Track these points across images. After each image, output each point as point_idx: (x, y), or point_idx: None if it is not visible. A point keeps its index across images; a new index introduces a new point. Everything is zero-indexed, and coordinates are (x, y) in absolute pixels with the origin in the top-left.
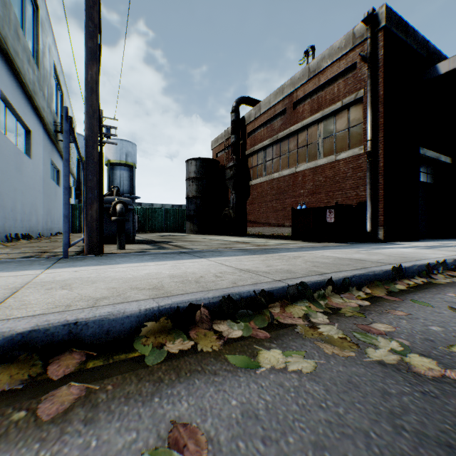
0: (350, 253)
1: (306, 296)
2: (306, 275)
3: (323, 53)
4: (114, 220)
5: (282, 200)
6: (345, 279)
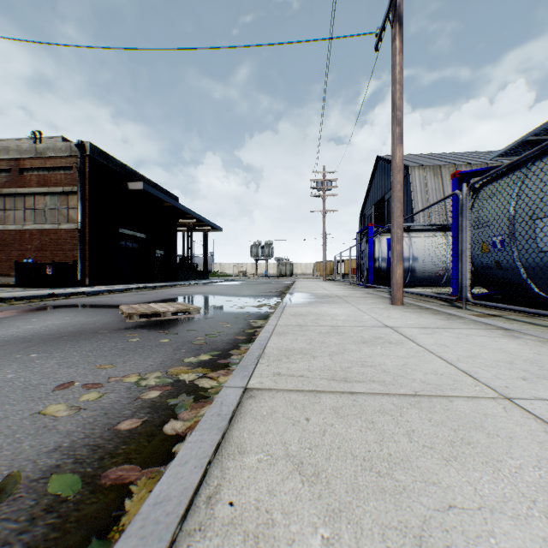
0: (46, 291)
1: (4, 301)
2: (6, 296)
3: (49, 144)
4: None
5: (9, 252)
6: (24, 297)
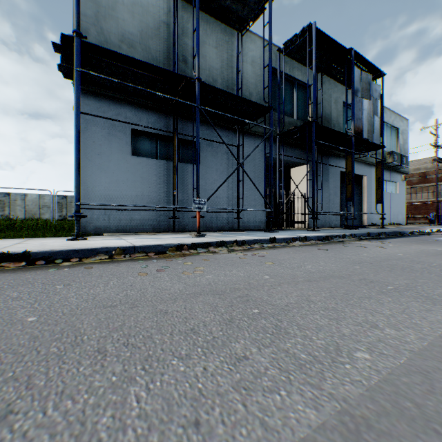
0: None
1: None
2: None
3: None
4: (429, 219)
5: (417, 210)
6: None
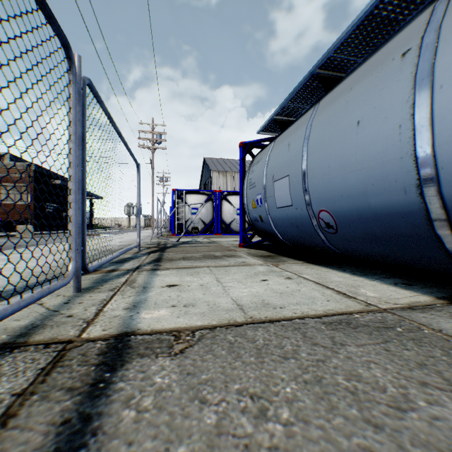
0: None
1: None
2: None
3: (11, 162)
4: None
5: None
6: None
